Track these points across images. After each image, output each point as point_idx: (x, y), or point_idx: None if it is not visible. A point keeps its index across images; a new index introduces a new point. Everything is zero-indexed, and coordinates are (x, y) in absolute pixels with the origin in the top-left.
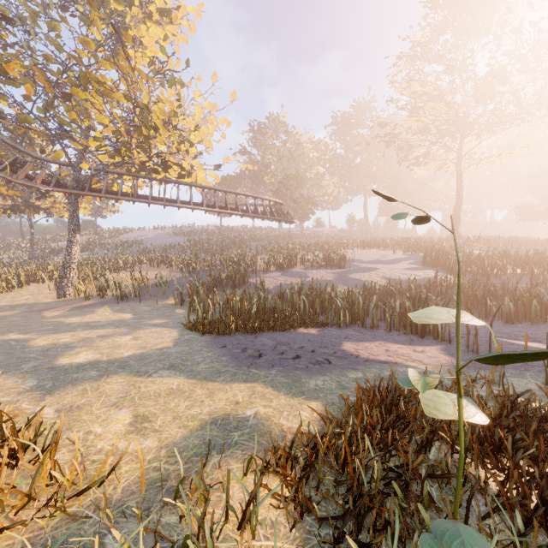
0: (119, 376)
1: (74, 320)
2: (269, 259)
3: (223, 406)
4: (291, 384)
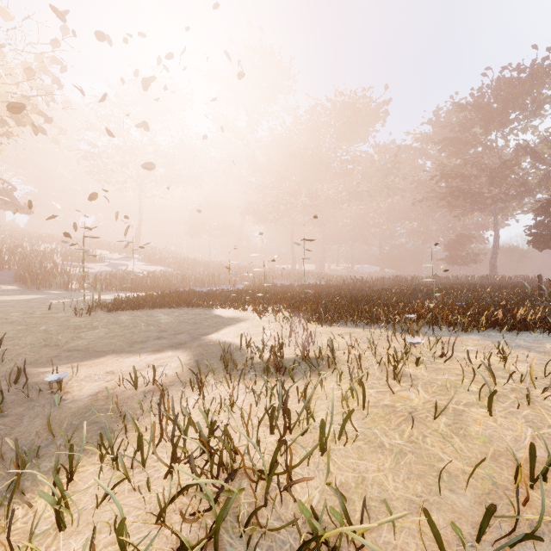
0: None
1: (10, 299)
2: (20, 249)
3: None
4: None
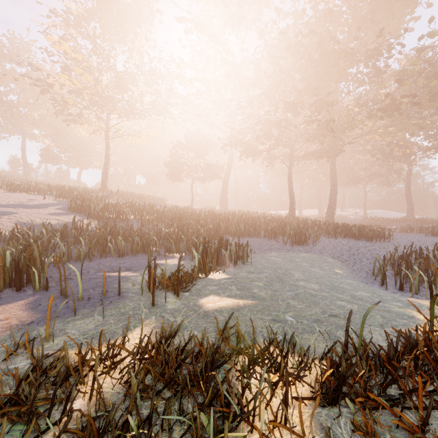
0: None
1: None
2: None
3: None
4: None
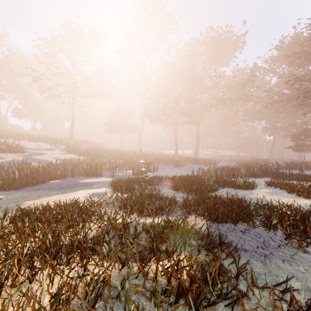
0: (28, 202)
1: None
2: None
3: (86, 193)
4: (90, 188)
